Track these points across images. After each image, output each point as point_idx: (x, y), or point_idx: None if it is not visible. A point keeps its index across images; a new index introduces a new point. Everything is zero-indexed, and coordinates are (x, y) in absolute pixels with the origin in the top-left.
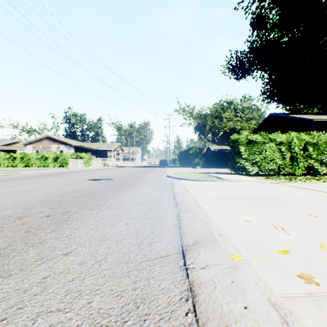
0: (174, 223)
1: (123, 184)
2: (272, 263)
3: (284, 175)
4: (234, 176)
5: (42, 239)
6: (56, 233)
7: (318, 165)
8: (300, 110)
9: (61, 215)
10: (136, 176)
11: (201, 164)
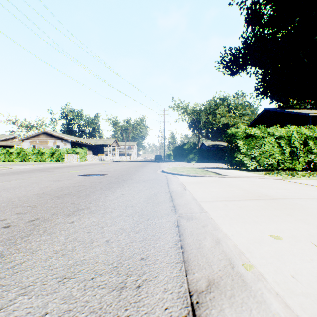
0: (174, 239)
1: (115, 180)
2: None
3: (282, 170)
4: (232, 171)
5: None
6: None
7: None
8: (293, 105)
9: (25, 226)
10: (130, 171)
11: (196, 159)
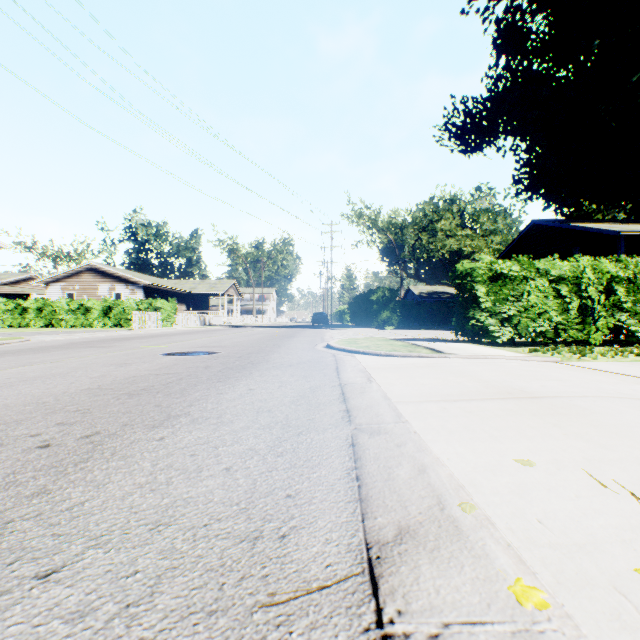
0: (344, 466)
1: (236, 363)
2: (638, 620)
3: (565, 344)
4: (464, 345)
5: (1, 521)
6: (45, 500)
7: (635, 323)
8: (591, 214)
9: (77, 445)
10: (263, 345)
11: (395, 321)
